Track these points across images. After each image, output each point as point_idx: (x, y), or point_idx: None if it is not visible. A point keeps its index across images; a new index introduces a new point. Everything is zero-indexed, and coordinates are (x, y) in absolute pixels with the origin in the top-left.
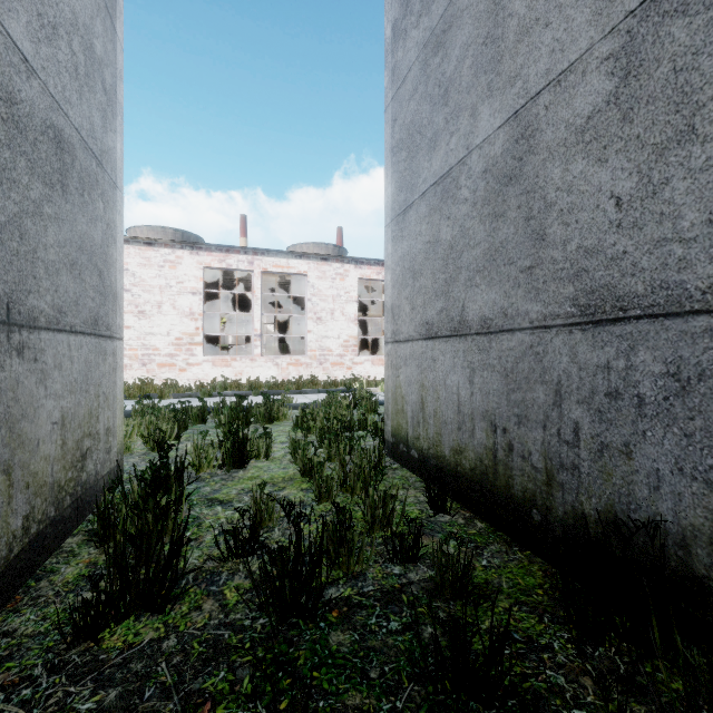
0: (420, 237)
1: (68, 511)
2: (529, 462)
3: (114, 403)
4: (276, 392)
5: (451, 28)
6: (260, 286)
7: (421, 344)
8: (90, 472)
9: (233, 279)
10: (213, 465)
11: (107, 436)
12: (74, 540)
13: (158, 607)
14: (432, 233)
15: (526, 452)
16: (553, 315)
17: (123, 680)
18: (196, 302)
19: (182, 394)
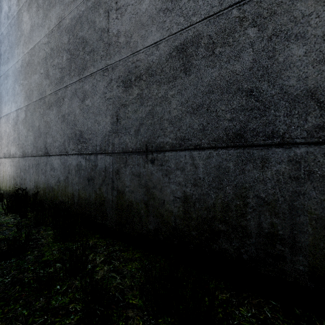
0: (3, 128)
1: None
2: (18, 185)
3: None
4: None
5: (8, 77)
6: None
7: (3, 159)
8: None
9: None
10: None
11: None
12: None
13: None
14: (5, 128)
15: (18, 183)
16: (20, 155)
17: None
18: None
19: None
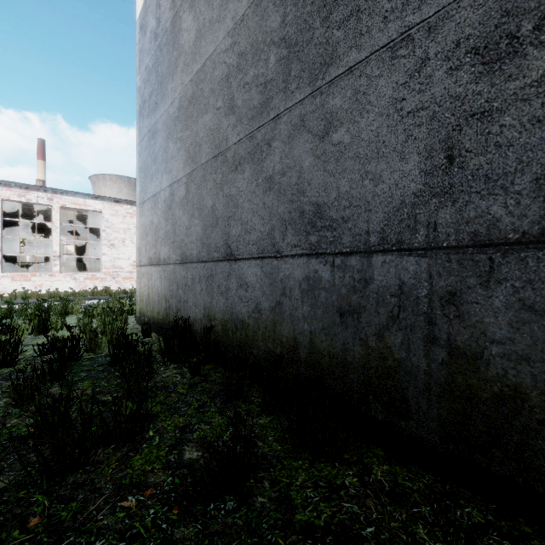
0: (148, 218)
1: None
2: (173, 311)
3: None
4: (74, 299)
5: (157, 133)
6: (59, 218)
7: (148, 268)
8: None
9: (32, 208)
10: (25, 333)
11: None
12: None
13: (10, 365)
14: (152, 218)
15: (173, 308)
16: (177, 260)
17: (1, 376)
18: None
19: None
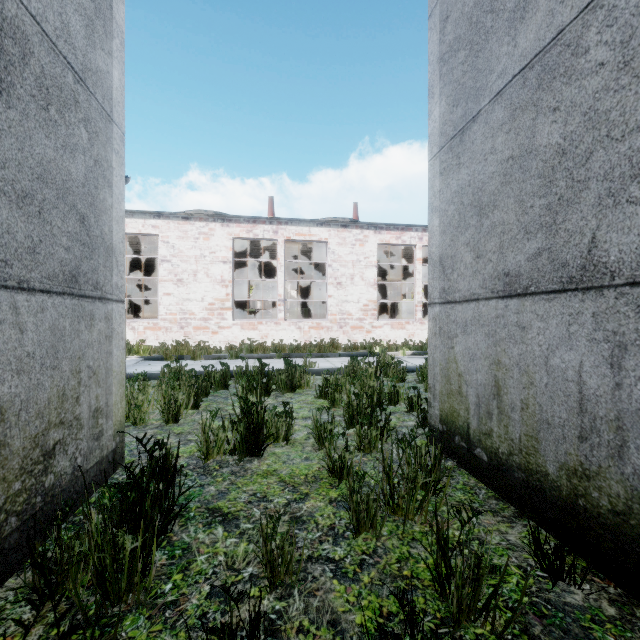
0: (493, 156)
1: (13, 538)
2: None
3: (107, 378)
4: (299, 355)
5: None
6: (283, 254)
7: (495, 305)
8: (63, 471)
9: (260, 249)
10: (224, 449)
11: (95, 418)
12: (15, 583)
13: None
14: (518, 143)
15: None
16: None
17: None
18: (226, 270)
19: (212, 356)
